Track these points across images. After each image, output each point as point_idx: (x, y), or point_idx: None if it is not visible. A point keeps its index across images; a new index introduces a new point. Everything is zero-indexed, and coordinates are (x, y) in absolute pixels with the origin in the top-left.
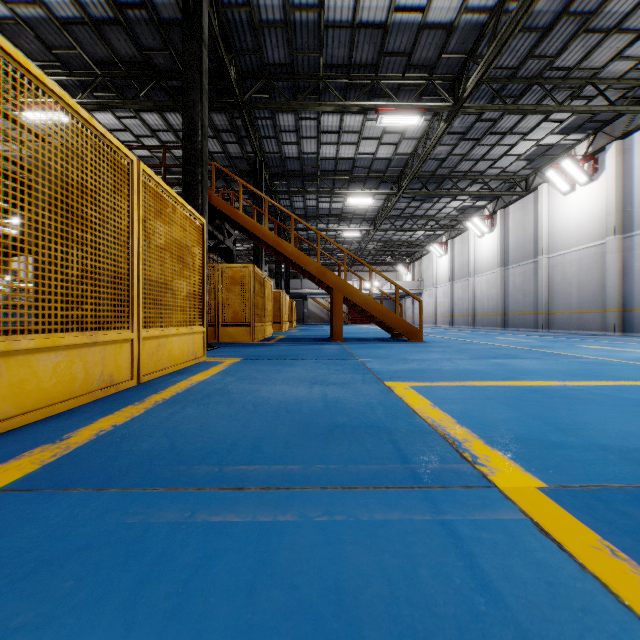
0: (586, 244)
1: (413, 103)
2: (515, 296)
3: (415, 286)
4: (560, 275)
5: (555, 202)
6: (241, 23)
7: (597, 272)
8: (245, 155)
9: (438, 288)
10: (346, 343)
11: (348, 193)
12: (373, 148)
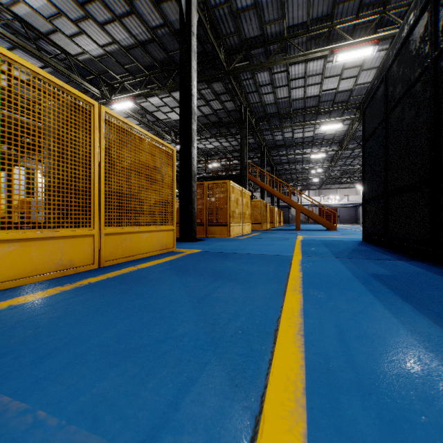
0: None
1: (337, 118)
2: None
3: None
4: None
5: None
6: (257, 106)
7: None
8: (256, 142)
9: None
10: (300, 231)
11: (311, 153)
12: (323, 131)
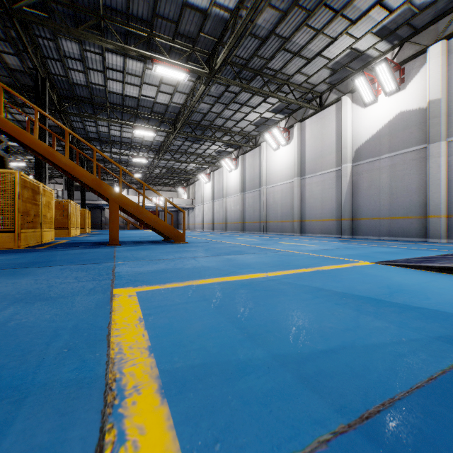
0: (285, 181)
1: (181, 63)
2: (249, 211)
3: (190, 202)
4: (272, 199)
5: (270, 154)
6: None
7: (290, 198)
8: (27, 70)
9: (205, 204)
10: (120, 246)
11: (134, 125)
12: (153, 93)
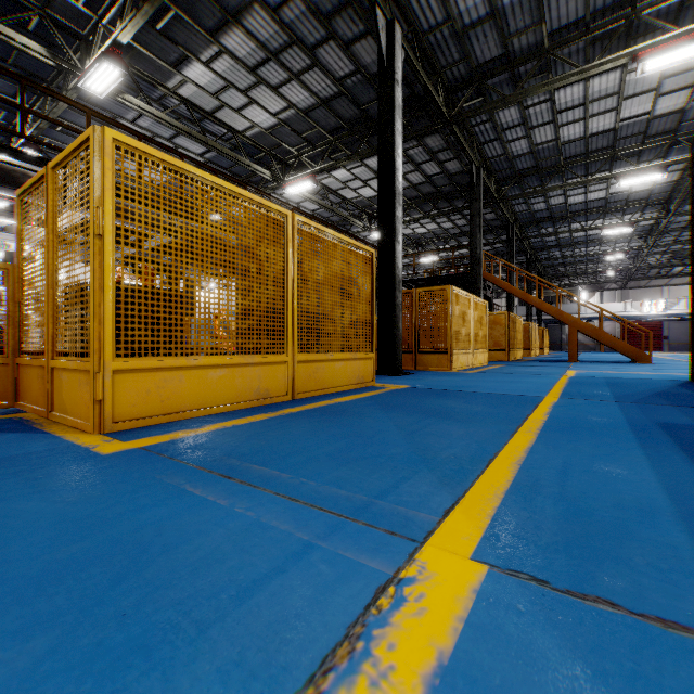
0: None
1: (653, 163)
2: None
3: None
4: None
5: None
6: (500, 160)
7: None
8: (498, 217)
9: None
10: (577, 363)
11: (602, 226)
12: (626, 187)
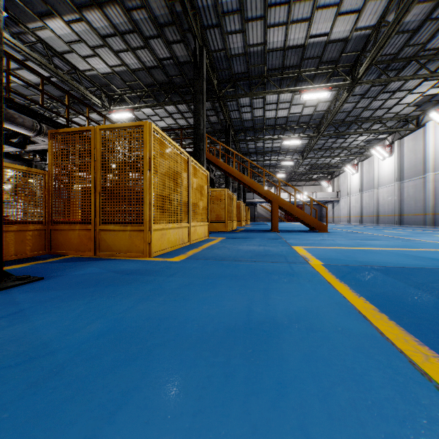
0: None
1: (324, 84)
2: (408, 202)
3: (334, 195)
4: None
5: (438, 134)
6: (220, 57)
7: None
8: (219, 121)
9: (351, 197)
10: (280, 232)
11: (283, 138)
12: (300, 109)
